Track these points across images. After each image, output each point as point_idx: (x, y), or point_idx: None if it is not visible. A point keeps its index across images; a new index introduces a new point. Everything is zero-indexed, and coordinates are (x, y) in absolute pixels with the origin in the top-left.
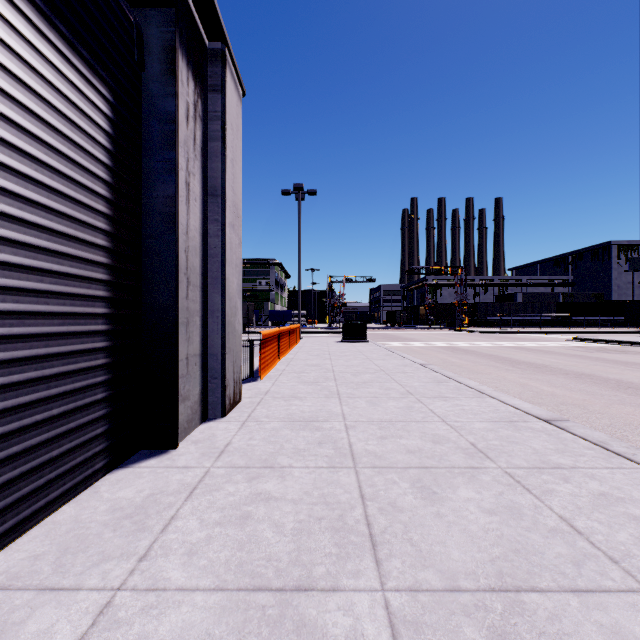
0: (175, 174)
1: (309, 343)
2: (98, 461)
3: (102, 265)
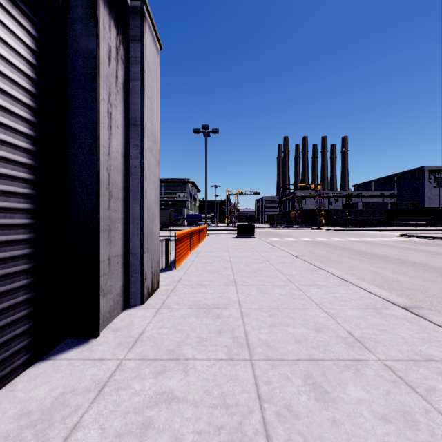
0: (96, 103)
1: (213, 238)
2: (18, 358)
3: (23, 180)
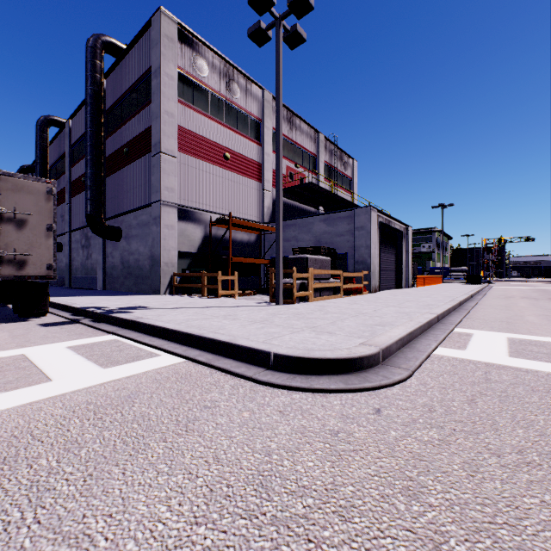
0: (402, 253)
1: (444, 284)
2: (395, 287)
3: (395, 266)
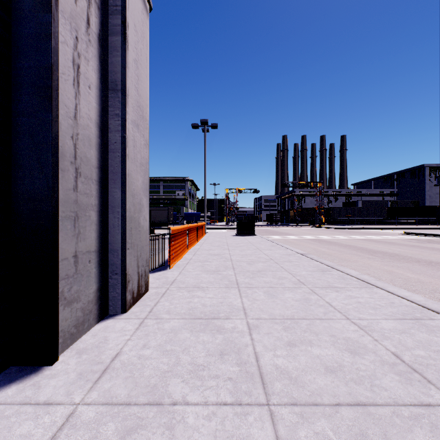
0: (51, 40)
1: (212, 236)
2: None
3: None
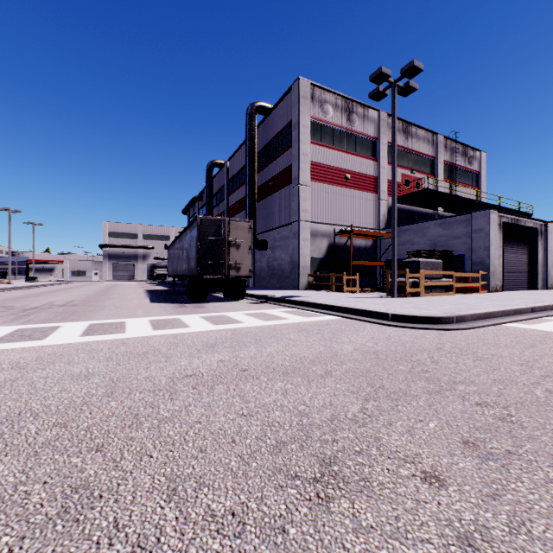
0: (537, 252)
1: None
2: (528, 288)
3: (528, 266)
